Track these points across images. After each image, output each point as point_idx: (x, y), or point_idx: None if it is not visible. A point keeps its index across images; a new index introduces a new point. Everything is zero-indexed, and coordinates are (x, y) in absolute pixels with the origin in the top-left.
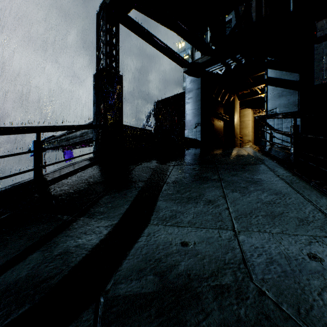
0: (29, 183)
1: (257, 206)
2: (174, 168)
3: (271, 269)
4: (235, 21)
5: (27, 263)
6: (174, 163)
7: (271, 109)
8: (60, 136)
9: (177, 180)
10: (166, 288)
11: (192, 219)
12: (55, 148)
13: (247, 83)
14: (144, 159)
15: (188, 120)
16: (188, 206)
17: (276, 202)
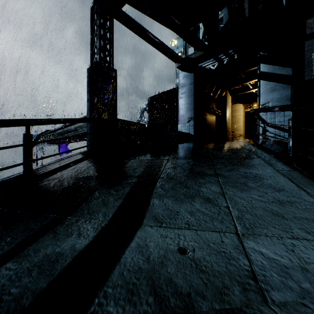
0: (18, 178)
1: (259, 204)
2: (168, 163)
3: (288, 286)
4: (226, 19)
5: (0, 275)
6: (168, 157)
7: (264, 103)
8: (55, 130)
9: (172, 175)
10: (162, 313)
11: (190, 219)
12: (51, 142)
13: (239, 78)
14: (137, 153)
15: (181, 114)
16: (184, 204)
17: (280, 200)
